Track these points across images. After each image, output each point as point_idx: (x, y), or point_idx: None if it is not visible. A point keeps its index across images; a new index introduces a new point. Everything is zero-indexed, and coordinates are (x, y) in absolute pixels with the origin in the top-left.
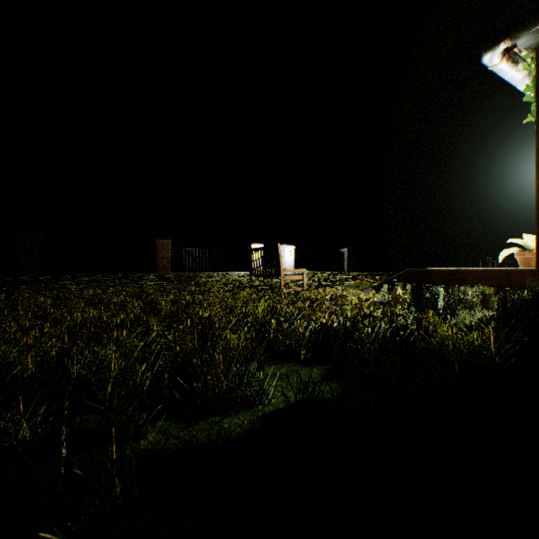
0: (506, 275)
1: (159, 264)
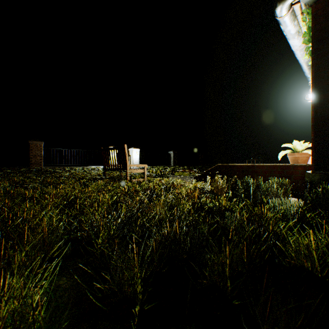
0: (286, 169)
1: (32, 160)
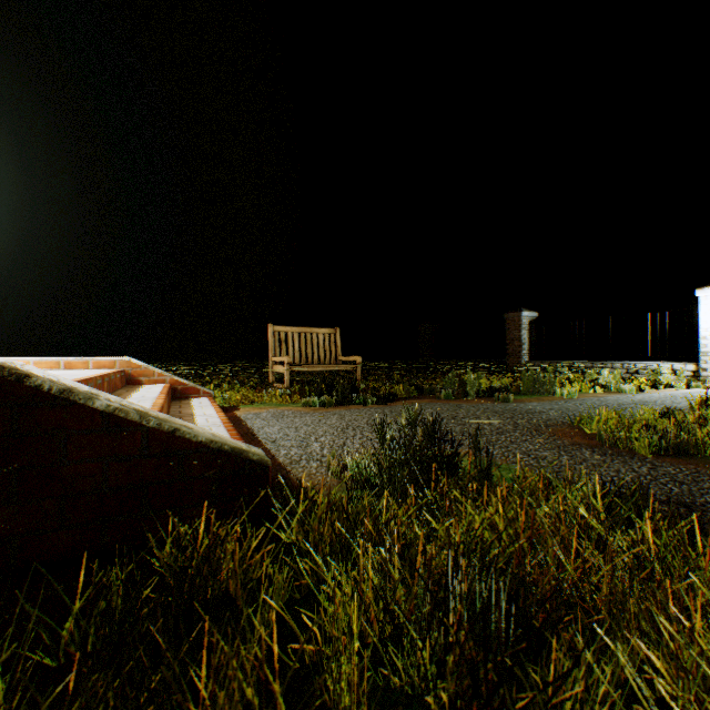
0: None
1: (508, 349)
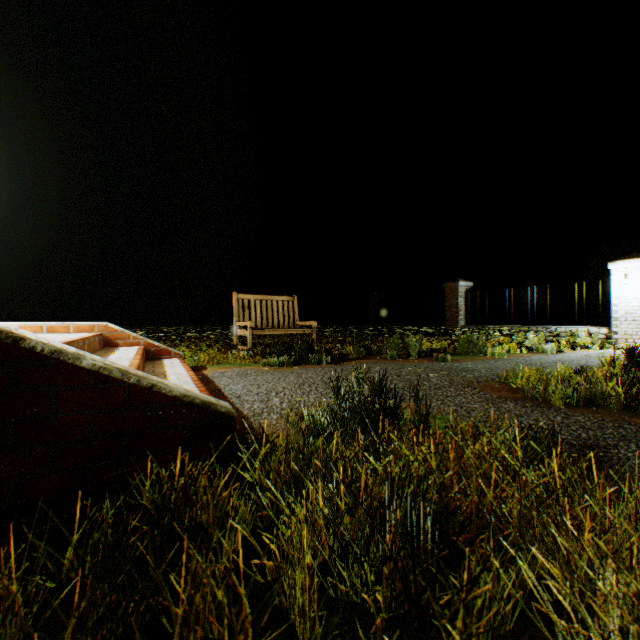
0: None
1: (446, 315)
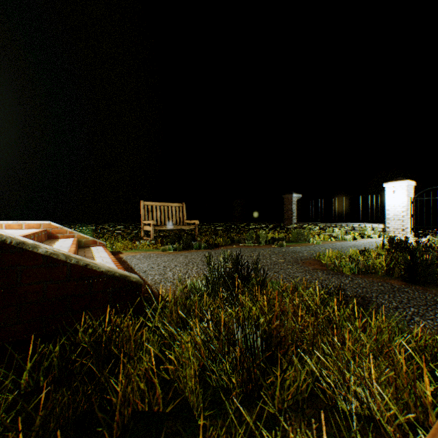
0: None
1: (285, 216)
